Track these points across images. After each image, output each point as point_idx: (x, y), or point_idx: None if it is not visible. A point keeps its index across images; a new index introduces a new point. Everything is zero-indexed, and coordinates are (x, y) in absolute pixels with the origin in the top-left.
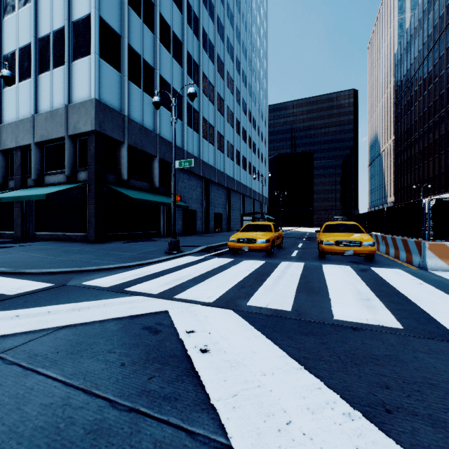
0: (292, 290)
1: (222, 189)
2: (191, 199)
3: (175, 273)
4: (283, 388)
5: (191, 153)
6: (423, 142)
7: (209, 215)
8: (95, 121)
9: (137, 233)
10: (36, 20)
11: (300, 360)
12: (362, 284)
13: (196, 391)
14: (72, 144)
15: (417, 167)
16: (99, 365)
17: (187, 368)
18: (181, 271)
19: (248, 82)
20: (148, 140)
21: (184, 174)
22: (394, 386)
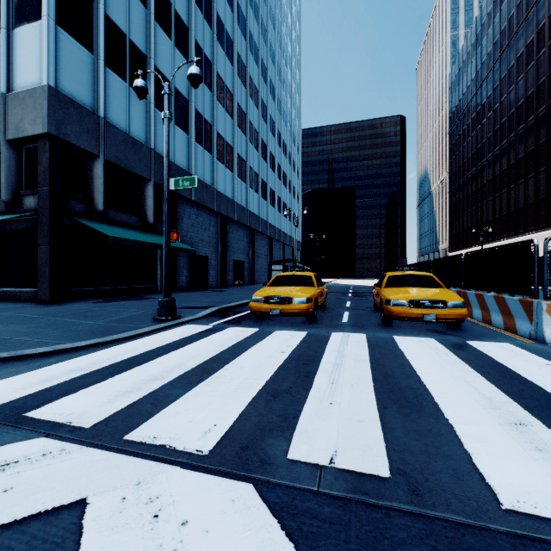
0: (369, 402)
1: (244, 230)
2: (201, 242)
3: (153, 364)
4: None
5: (201, 179)
6: (481, 179)
7: (226, 263)
8: (49, 119)
9: (120, 288)
10: None
11: None
12: (480, 379)
13: None
14: (14, 153)
15: (475, 208)
16: None
17: None
18: (166, 358)
19: (276, 95)
20: (137, 156)
21: (191, 207)
22: None
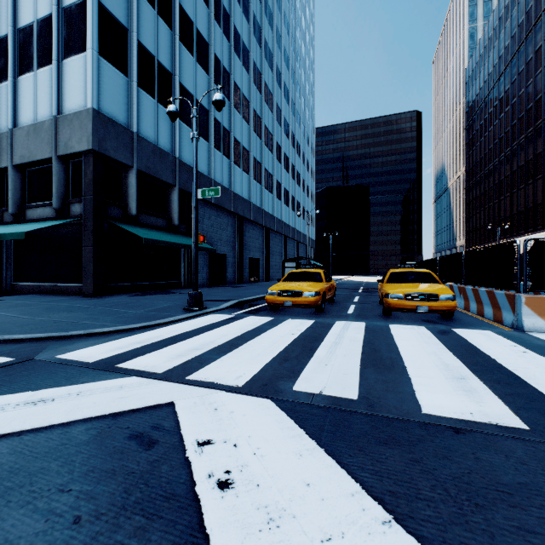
0: (355, 365)
1: (259, 229)
2: (219, 241)
3: (192, 340)
4: None
5: (219, 183)
6: (499, 175)
7: (243, 260)
8: (93, 137)
9: (149, 283)
10: (15, 5)
11: (385, 501)
12: (448, 353)
13: None
14: (63, 167)
15: (492, 204)
16: (33, 523)
17: (191, 526)
18: (201, 336)
19: (290, 98)
20: (164, 165)
21: (211, 209)
22: None
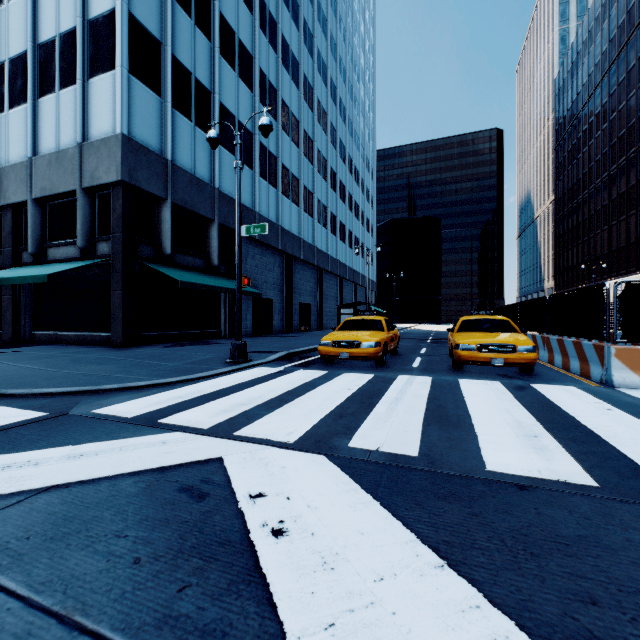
0: (417, 421)
1: (311, 269)
2: (265, 283)
3: (238, 395)
4: (414, 607)
5: (265, 216)
6: (595, 204)
7: (292, 306)
8: (123, 166)
9: (185, 332)
10: (35, 18)
11: (440, 549)
12: (522, 410)
13: (260, 616)
14: (88, 201)
15: (587, 239)
16: (95, 562)
17: (248, 567)
18: (247, 391)
19: (347, 116)
20: (202, 197)
21: (255, 247)
22: (605, 598)
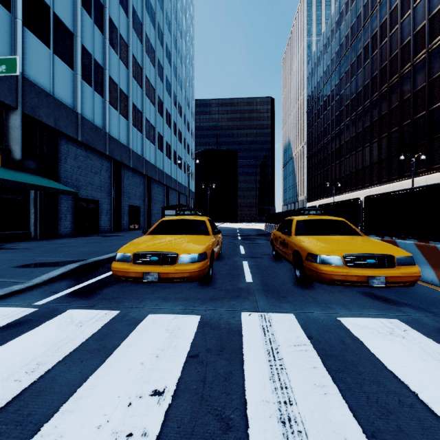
0: None
1: (140, 177)
2: (90, 185)
3: None
4: None
5: (90, 120)
6: (331, 147)
7: (120, 207)
8: None
9: None
10: None
11: None
12: None
13: None
14: None
15: (326, 169)
16: None
17: None
18: None
19: (172, 60)
20: None
21: (77, 148)
22: None
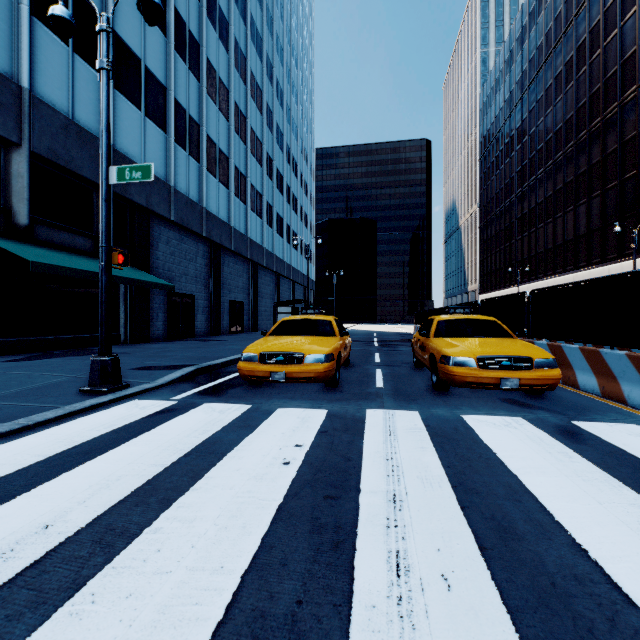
0: None
1: (243, 263)
2: (184, 276)
3: None
4: None
5: (184, 194)
6: (516, 212)
7: (219, 304)
8: None
9: (59, 337)
10: None
11: None
12: None
13: None
14: None
15: (509, 244)
16: None
17: None
18: (36, 496)
19: (285, 100)
20: (86, 152)
21: (170, 230)
22: None
